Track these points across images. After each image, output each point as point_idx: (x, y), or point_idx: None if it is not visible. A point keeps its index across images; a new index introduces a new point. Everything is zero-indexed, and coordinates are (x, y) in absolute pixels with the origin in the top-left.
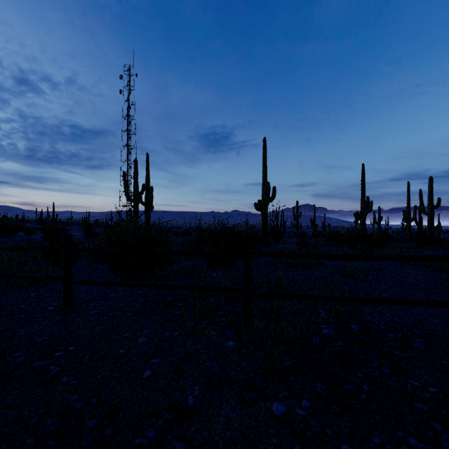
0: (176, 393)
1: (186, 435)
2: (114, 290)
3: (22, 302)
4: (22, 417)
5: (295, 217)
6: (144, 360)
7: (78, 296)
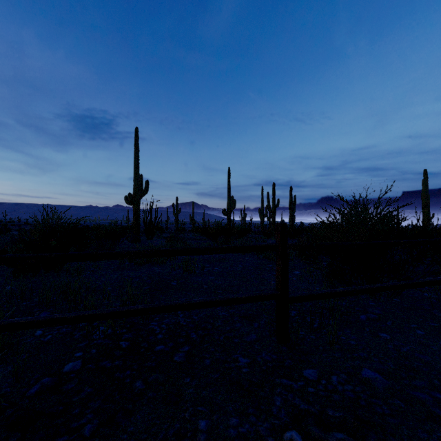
0: None
1: None
2: None
3: None
4: None
5: (175, 213)
6: None
7: None
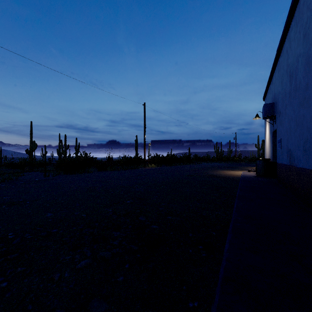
0: None
1: None
2: None
3: None
4: None
5: None
6: None
7: None
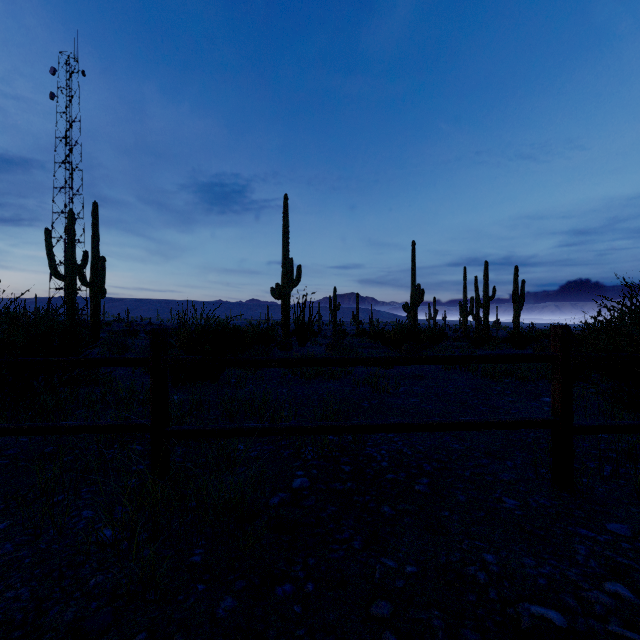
0: None
1: None
2: None
3: None
4: None
5: (332, 310)
6: None
7: None
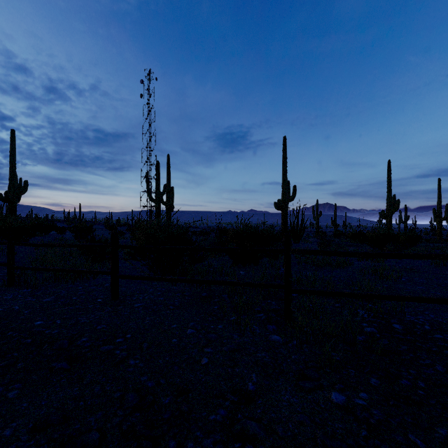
0: (235, 379)
1: (254, 415)
2: (151, 285)
3: (72, 294)
4: (106, 391)
5: (314, 217)
6: (198, 349)
7: (120, 290)
